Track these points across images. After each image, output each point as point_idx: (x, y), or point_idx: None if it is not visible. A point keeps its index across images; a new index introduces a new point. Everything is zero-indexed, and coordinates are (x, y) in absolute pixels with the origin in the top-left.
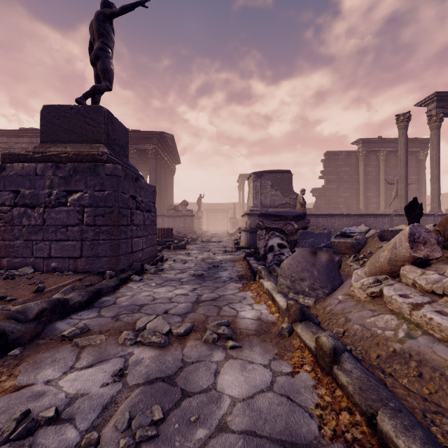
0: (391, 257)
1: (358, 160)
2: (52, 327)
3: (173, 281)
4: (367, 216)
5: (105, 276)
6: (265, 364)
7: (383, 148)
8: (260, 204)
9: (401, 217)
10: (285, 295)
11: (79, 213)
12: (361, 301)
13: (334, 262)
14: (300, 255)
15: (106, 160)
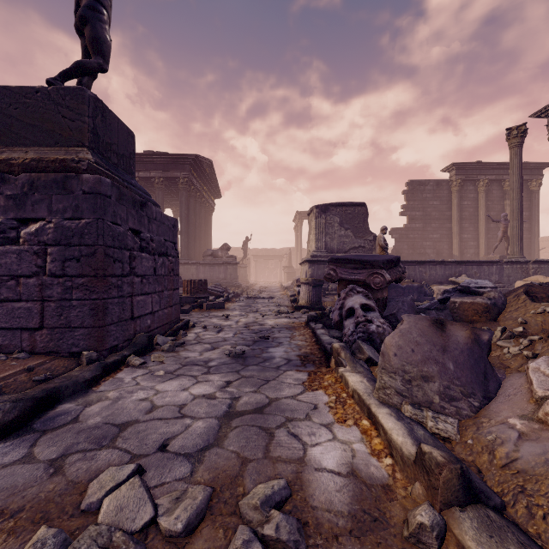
0: None
1: (451, 192)
2: None
3: (194, 366)
4: (469, 264)
5: (80, 359)
6: None
7: (484, 176)
8: (324, 247)
9: (514, 265)
10: (396, 408)
11: (38, 255)
12: None
13: (482, 344)
14: (416, 329)
15: (85, 170)
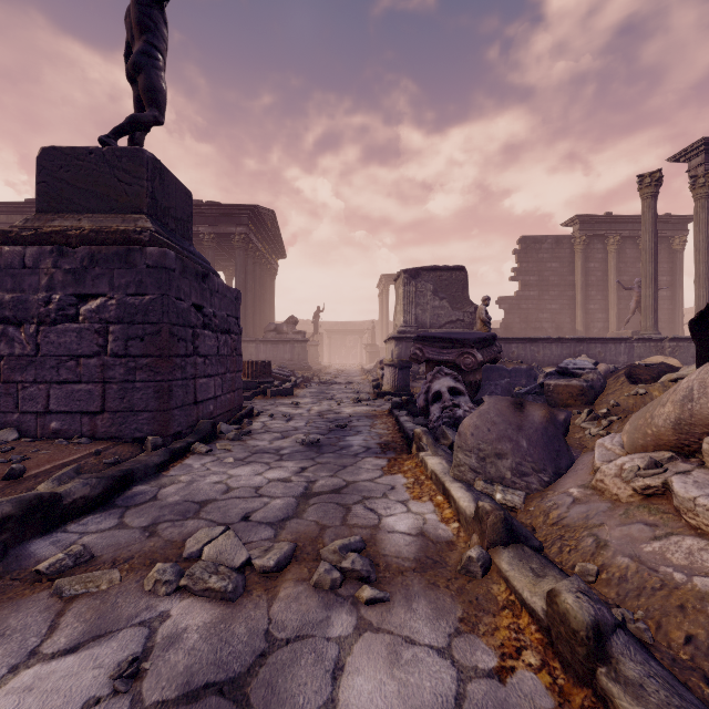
0: (681, 417)
1: (574, 251)
2: (23, 551)
3: (265, 454)
4: (591, 342)
5: (145, 445)
6: (440, 646)
7: (615, 232)
8: (414, 321)
9: (647, 343)
10: (469, 484)
11: (99, 334)
12: (621, 502)
13: (558, 424)
14: (494, 409)
15: (147, 241)
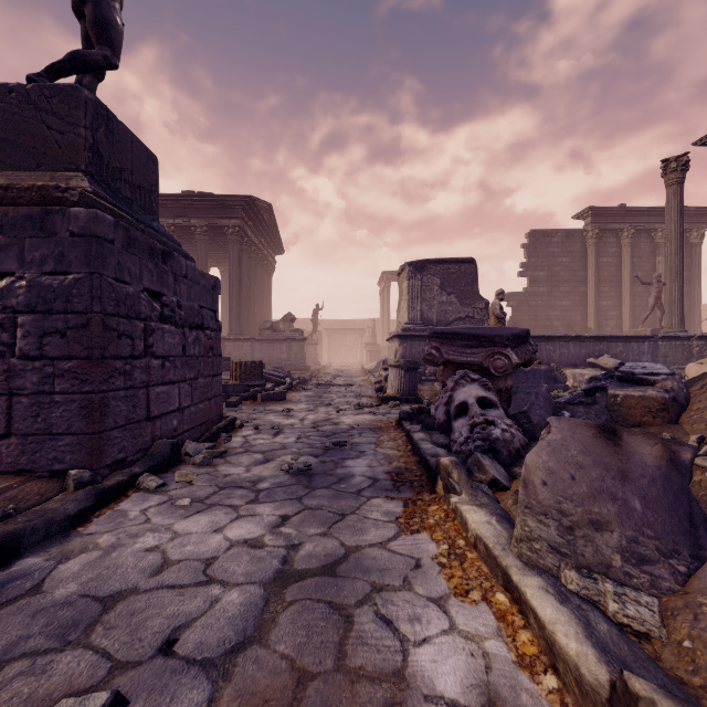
0: None
1: (586, 245)
2: None
3: (237, 490)
4: (612, 340)
5: (65, 482)
6: None
7: (629, 225)
8: (420, 318)
9: (672, 341)
10: (551, 575)
11: (3, 327)
12: None
13: (682, 467)
14: (574, 442)
15: (75, 202)
